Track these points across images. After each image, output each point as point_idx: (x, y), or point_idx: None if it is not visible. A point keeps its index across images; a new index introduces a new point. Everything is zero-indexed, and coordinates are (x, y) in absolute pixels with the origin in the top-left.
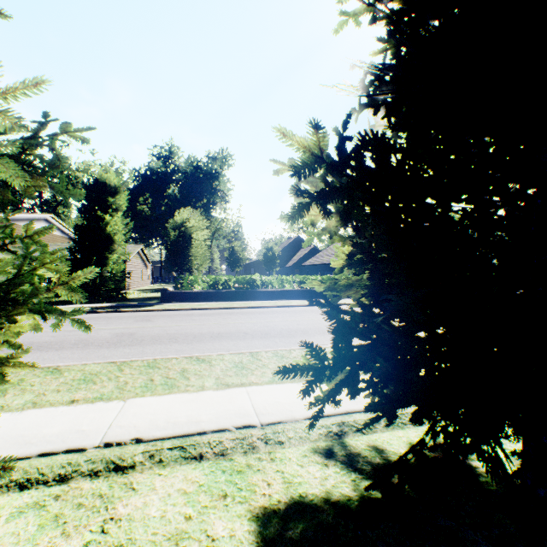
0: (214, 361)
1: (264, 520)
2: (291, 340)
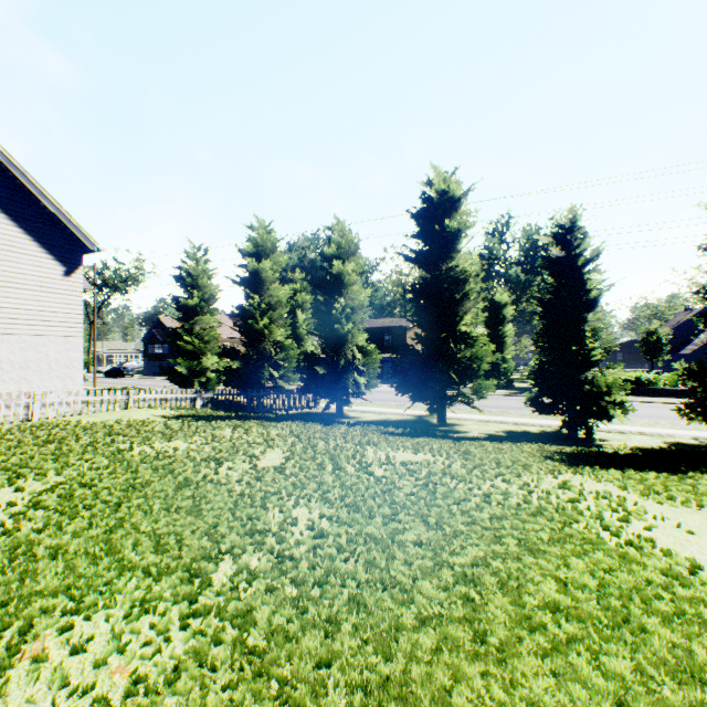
0: (633, 421)
1: (667, 441)
2: (680, 421)
